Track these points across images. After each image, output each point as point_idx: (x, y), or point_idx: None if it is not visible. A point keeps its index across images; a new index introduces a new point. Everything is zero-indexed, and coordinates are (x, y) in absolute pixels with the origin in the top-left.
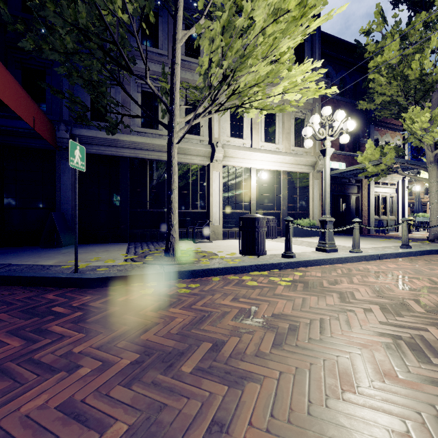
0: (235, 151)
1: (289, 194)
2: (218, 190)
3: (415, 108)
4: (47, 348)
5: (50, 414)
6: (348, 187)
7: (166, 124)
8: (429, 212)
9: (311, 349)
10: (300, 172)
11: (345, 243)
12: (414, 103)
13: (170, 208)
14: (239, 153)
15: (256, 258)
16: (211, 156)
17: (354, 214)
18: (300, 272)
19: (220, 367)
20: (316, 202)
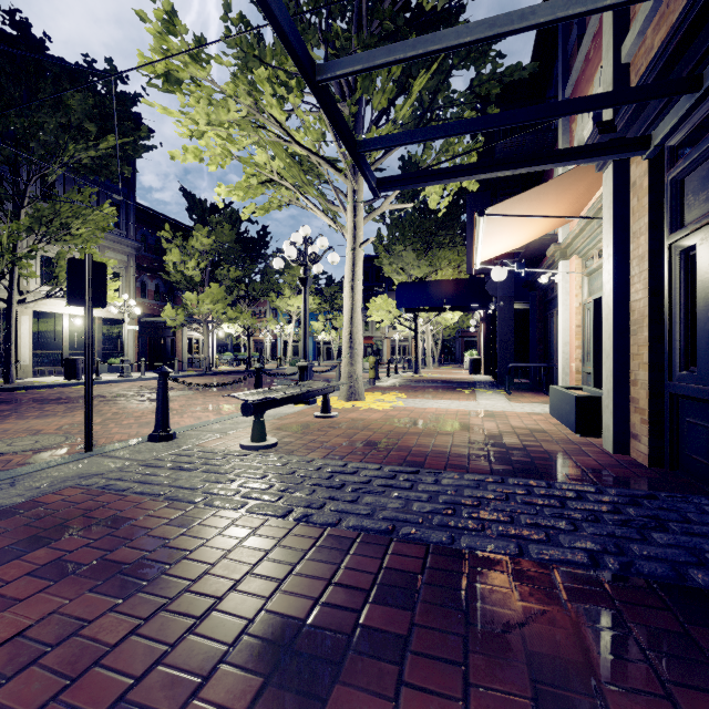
0: (47, 300)
1: (105, 336)
2: (28, 333)
3: (189, 293)
4: (15, 396)
5: (41, 396)
6: (164, 331)
7: (6, 300)
8: (268, 349)
9: (100, 391)
10: (116, 318)
11: (146, 375)
12: (193, 287)
13: (10, 353)
14: (52, 301)
15: (77, 381)
16: (20, 302)
17: (170, 353)
18: (104, 385)
19: (75, 393)
20: (132, 344)
